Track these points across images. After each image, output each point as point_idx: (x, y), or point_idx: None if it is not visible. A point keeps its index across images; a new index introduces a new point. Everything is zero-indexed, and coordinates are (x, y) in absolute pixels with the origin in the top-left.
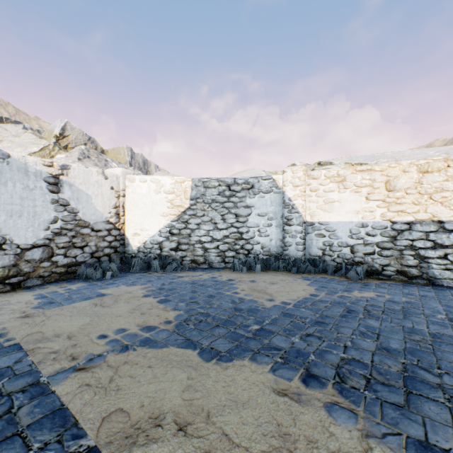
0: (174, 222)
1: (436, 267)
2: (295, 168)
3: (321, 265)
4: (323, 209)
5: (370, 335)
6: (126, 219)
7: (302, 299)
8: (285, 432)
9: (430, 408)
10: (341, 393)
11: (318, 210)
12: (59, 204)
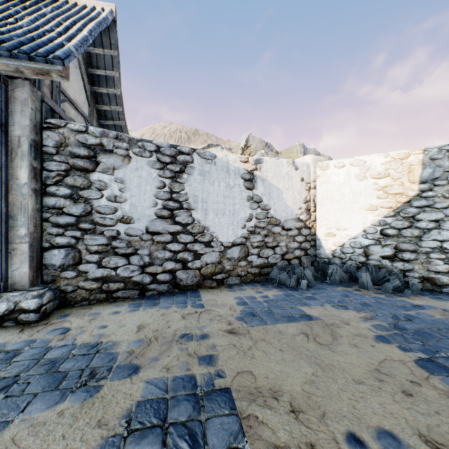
0: (388, 218)
1: None
2: None
3: None
4: None
5: None
6: (316, 216)
7: None
8: None
9: None
10: None
11: None
12: (253, 201)
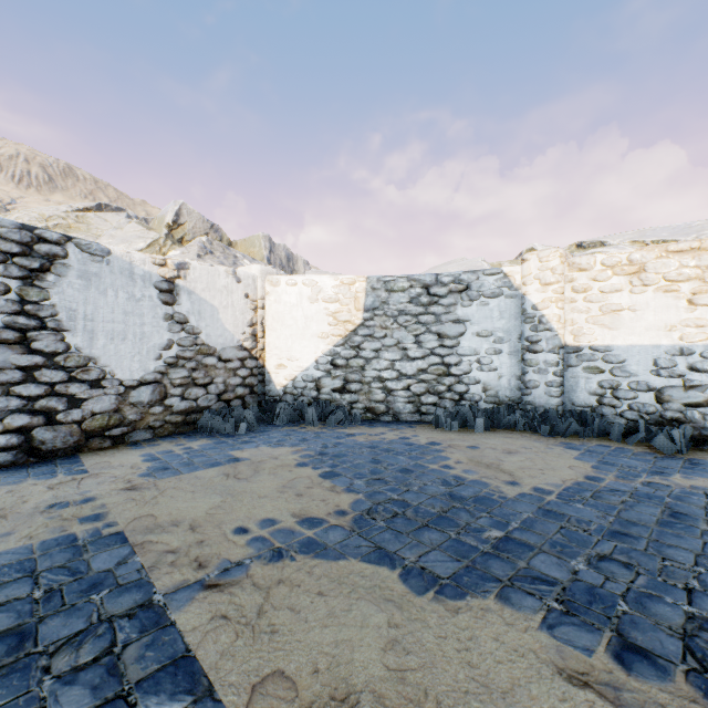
0: (338, 347)
1: None
2: (545, 253)
3: (597, 422)
4: (598, 323)
5: None
6: (266, 343)
7: (572, 484)
8: None
9: None
10: None
11: (590, 325)
12: (175, 322)
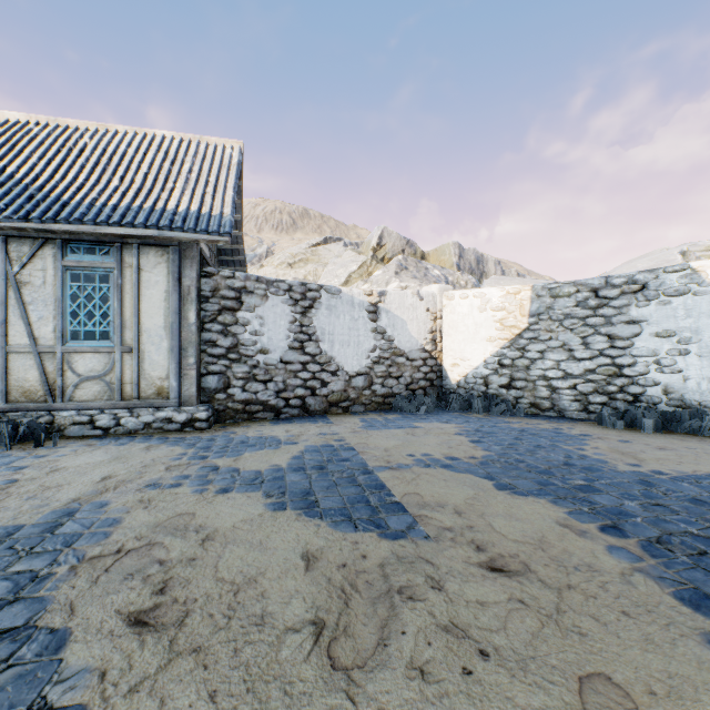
0: (504, 349)
1: None
2: None
3: None
4: None
5: None
6: (443, 346)
7: (701, 474)
8: (546, 541)
9: None
10: (642, 547)
11: None
12: (377, 333)
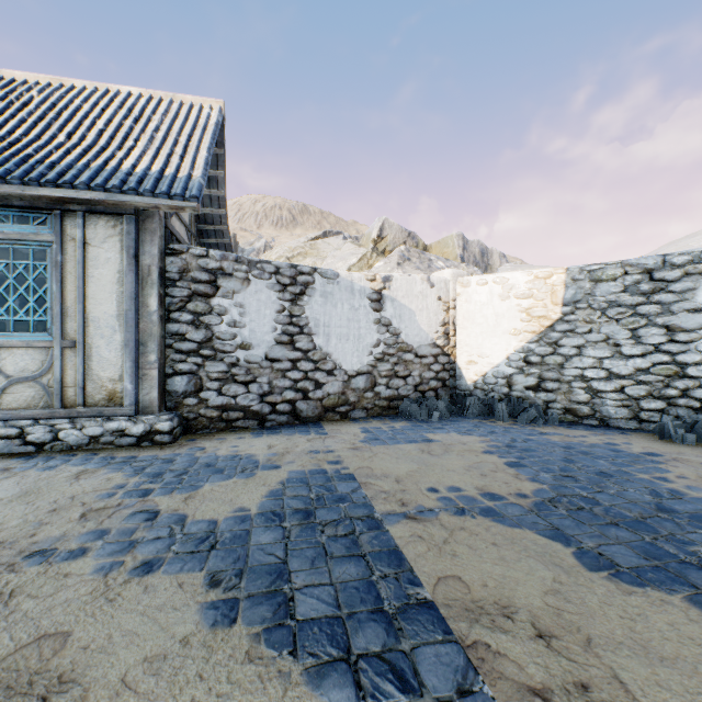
0: (532, 344)
1: None
2: None
3: None
4: None
5: None
6: (457, 341)
7: None
8: None
9: None
10: None
11: None
12: (381, 325)
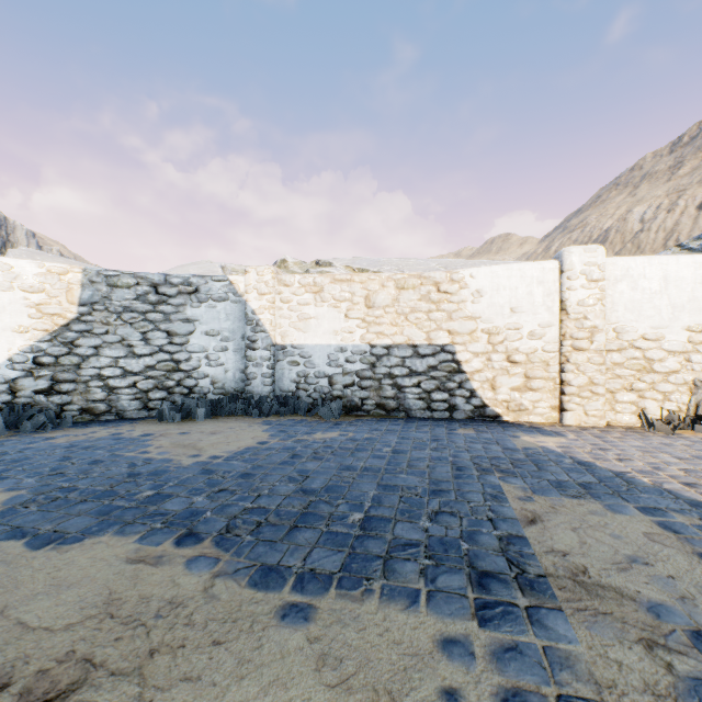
0: (44, 343)
1: (411, 397)
2: (261, 269)
3: (293, 403)
4: (297, 327)
5: (298, 479)
6: None
7: (243, 449)
8: (116, 598)
9: (305, 535)
10: (217, 544)
11: (292, 329)
12: None
